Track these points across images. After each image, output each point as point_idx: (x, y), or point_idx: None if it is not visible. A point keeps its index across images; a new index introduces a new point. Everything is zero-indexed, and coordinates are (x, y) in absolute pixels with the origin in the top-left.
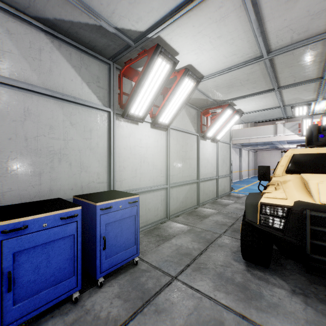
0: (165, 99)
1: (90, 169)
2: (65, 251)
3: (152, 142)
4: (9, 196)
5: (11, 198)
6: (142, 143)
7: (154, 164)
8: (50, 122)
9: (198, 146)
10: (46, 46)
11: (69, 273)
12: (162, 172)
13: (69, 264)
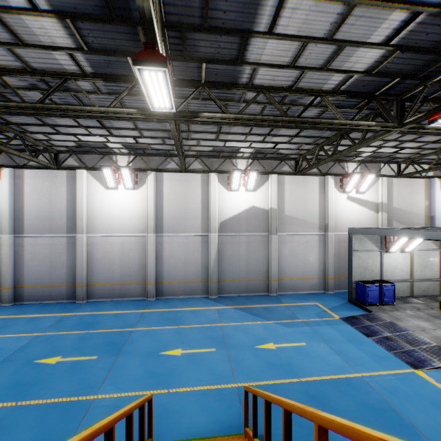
0: (408, 243)
1: (374, 271)
2: (375, 293)
3: (401, 259)
4: (356, 278)
5: (356, 278)
6: (395, 260)
7: (402, 269)
8: (364, 258)
9: (439, 257)
10: (363, 238)
11: (376, 298)
12: (407, 273)
13: (376, 296)
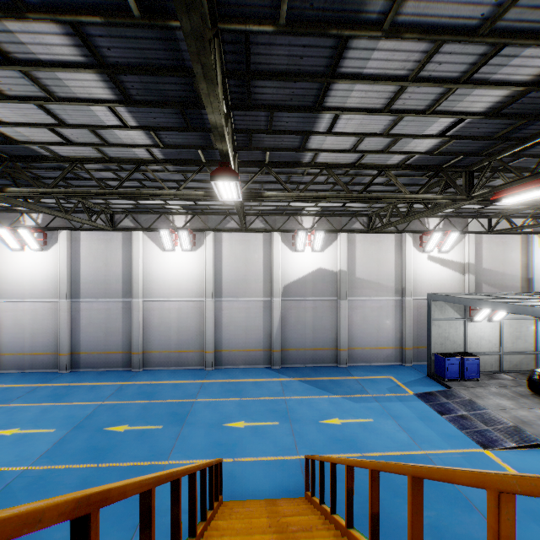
0: (495, 311)
1: (457, 342)
2: (456, 367)
3: (488, 329)
4: (435, 349)
5: (436, 350)
6: (481, 330)
7: (490, 340)
8: (444, 328)
9: (535, 327)
10: (443, 305)
11: (457, 373)
12: (495, 345)
13: (457, 371)
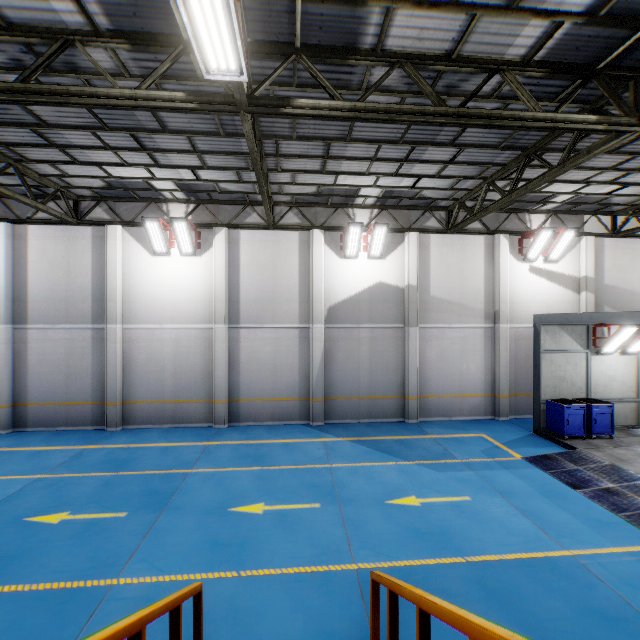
0: (632, 339)
1: (576, 385)
2: (580, 419)
3: (620, 365)
4: (547, 395)
5: (547, 396)
6: (610, 367)
7: (622, 382)
8: (559, 364)
9: None
10: (558, 330)
11: (581, 427)
12: (630, 388)
13: (581, 424)
